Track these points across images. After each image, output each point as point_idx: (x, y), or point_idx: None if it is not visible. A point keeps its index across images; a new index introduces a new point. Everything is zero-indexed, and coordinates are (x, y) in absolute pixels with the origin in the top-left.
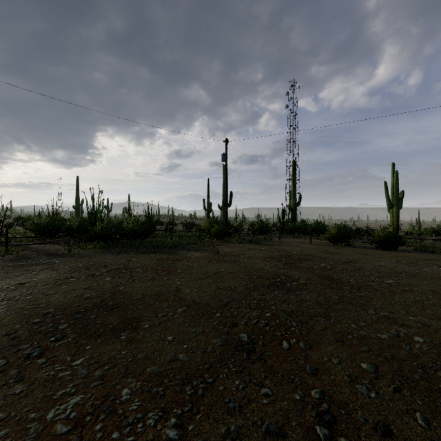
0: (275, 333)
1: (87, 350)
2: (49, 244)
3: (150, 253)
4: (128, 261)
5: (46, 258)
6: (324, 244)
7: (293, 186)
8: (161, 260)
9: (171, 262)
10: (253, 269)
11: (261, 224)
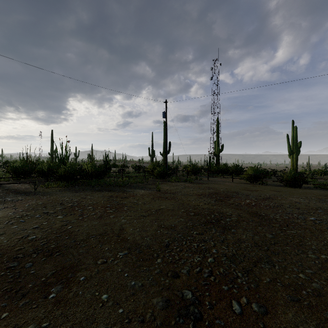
0: (222, 287)
1: (1, 320)
2: (21, 184)
3: (103, 191)
4: (83, 199)
5: (13, 196)
6: (242, 182)
7: (217, 137)
8: (111, 197)
9: (120, 199)
10: (189, 205)
11: (193, 167)
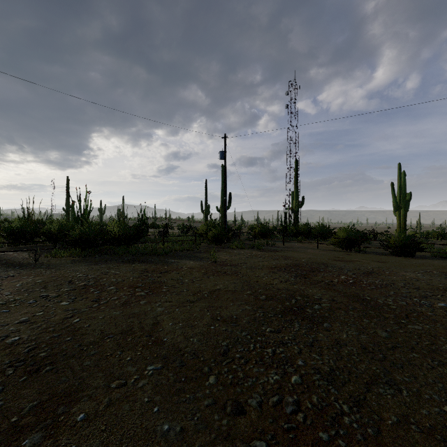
0: (318, 434)
1: None
2: (19, 252)
3: (135, 262)
4: (103, 274)
5: (1, 271)
6: (332, 249)
7: (296, 187)
8: (146, 271)
9: (158, 274)
10: (258, 284)
11: (262, 228)
